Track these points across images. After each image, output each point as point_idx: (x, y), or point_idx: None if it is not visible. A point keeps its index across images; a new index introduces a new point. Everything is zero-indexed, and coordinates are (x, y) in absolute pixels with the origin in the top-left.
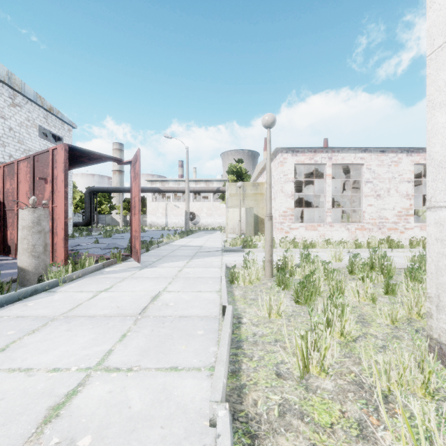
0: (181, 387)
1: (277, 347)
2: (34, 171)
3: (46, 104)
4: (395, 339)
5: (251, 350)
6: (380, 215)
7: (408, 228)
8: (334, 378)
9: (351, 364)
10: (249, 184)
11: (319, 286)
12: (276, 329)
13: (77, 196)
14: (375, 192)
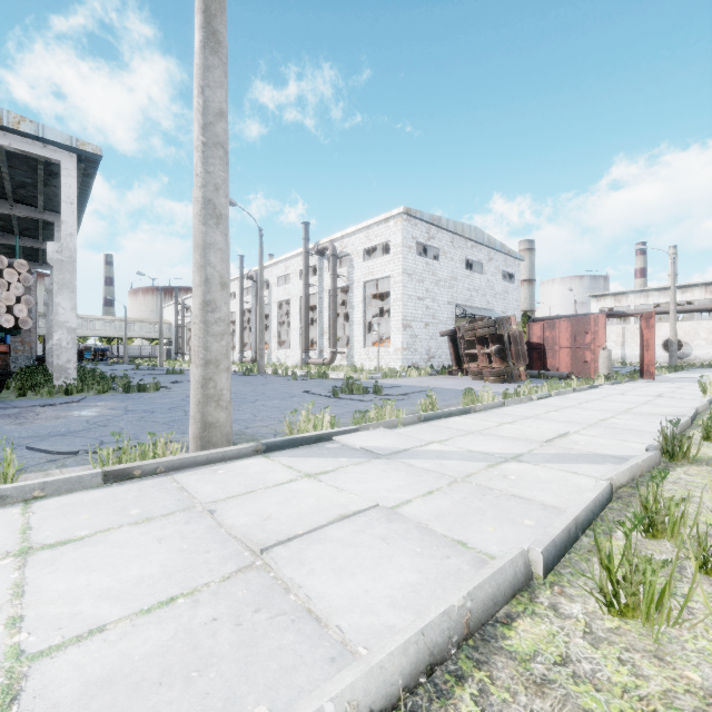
0: None
1: None
2: (575, 327)
3: (506, 249)
4: None
5: None
6: None
7: None
8: None
9: None
10: None
11: None
12: None
13: None
14: None
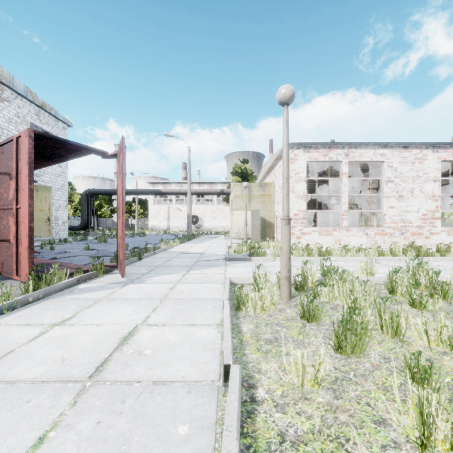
0: None
1: None
2: None
3: (38, 99)
4: None
5: None
6: (403, 218)
7: (434, 232)
8: None
9: None
10: (255, 184)
11: (365, 320)
12: (318, 419)
13: (75, 199)
14: (397, 193)
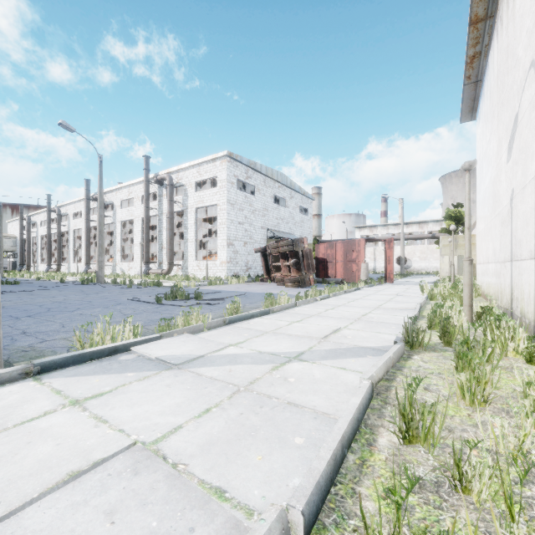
0: None
1: None
2: (346, 247)
3: (302, 191)
4: None
5: None
6: None
7: None
8: None
9: None
10: (461, 236)
11: None
12: None
13: None
14: None
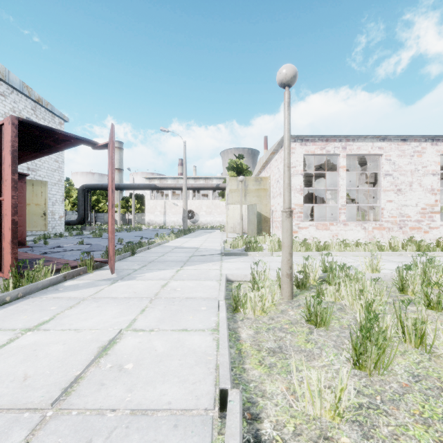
0: None
1: None
2: None
3: (34, 94)
4: None
5: None
6: (401, 213)
7: (433, 227)
8: None
9: None
10: (251, 179)
11: (384, 327)
12: None
13: (73, 194)
14: (396, 186)
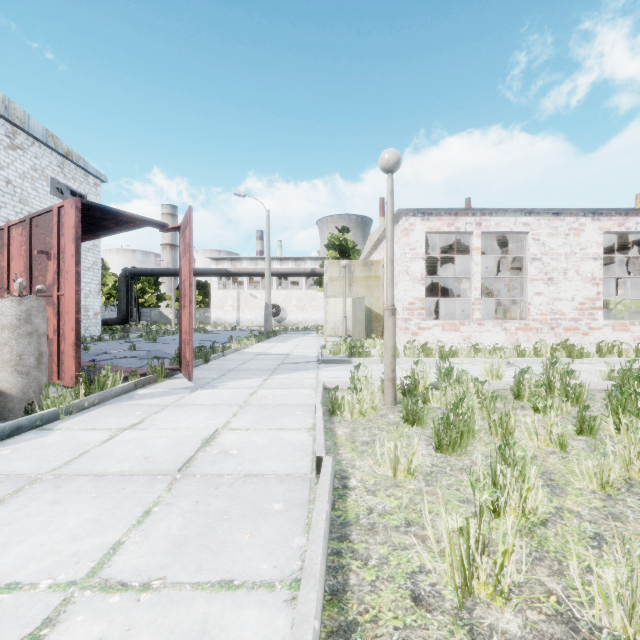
0: (235, 629)
1: (410, 537)
2: (32, 242)
3: (61, 146)
4: (613, 521)
5: (366, 544)
6: (553, 309)
7: (595, 327)
8: (521, 608)
9: (546, 574)
10: (358, 263)
11: (472, 421)
12: (406, 499)
13: (109, 282)
14: (546, 275)
